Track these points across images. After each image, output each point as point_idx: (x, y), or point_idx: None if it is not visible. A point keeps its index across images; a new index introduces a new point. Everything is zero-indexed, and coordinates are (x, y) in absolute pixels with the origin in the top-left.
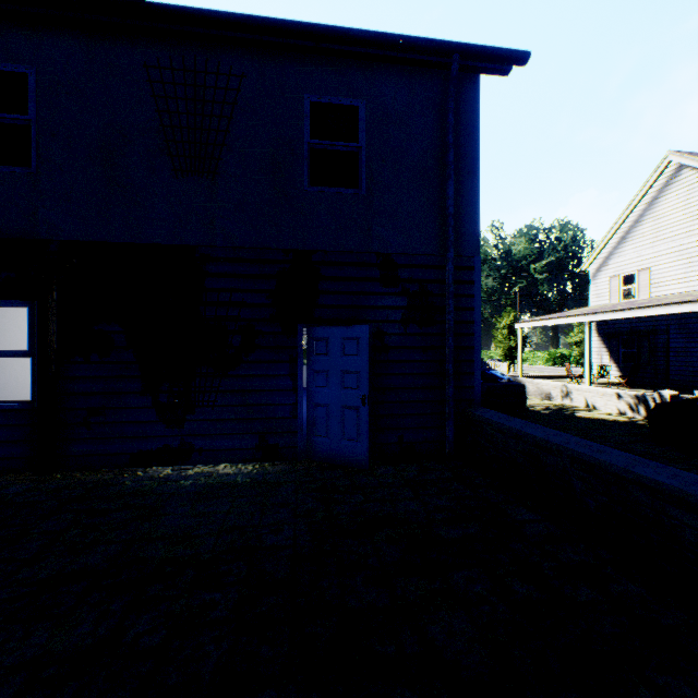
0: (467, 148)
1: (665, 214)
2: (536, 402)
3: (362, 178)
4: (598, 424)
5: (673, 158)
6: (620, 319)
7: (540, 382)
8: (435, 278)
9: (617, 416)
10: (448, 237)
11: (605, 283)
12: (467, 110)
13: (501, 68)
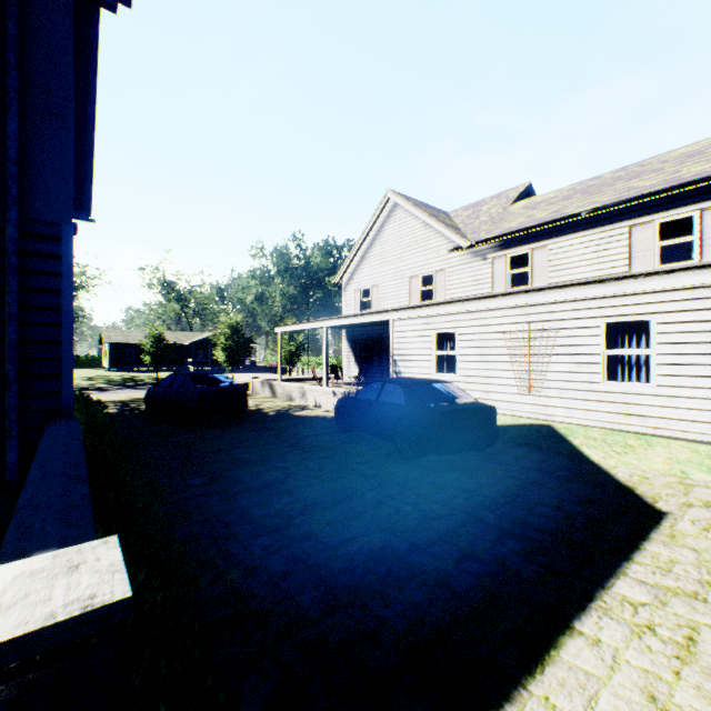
0: (50, 82)
1: (388, 241)
2: (276, 405)
3: None
4: (305, 422)
5: (391, 196)
6: (360, 326)
7: (286, 384)
8: None
9: (332, 412)
10: (9, 189)
11: (352, 295)
12: (50, 32)
13: None
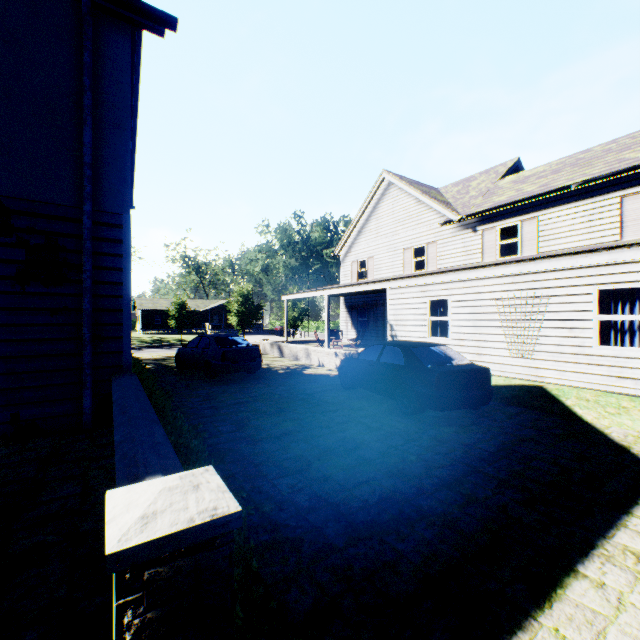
0: (114, 98)
1: (382, 217)
2: (284, 364)
3: None
4: (311, 379)
5: (385, 176)
6: (357, 294)
7: (292, 346)
8: (70, 232)
9: (334, 371)
10: (84, 188)
11: (350, 266)
12: (114, 57)
13: (152, 25)
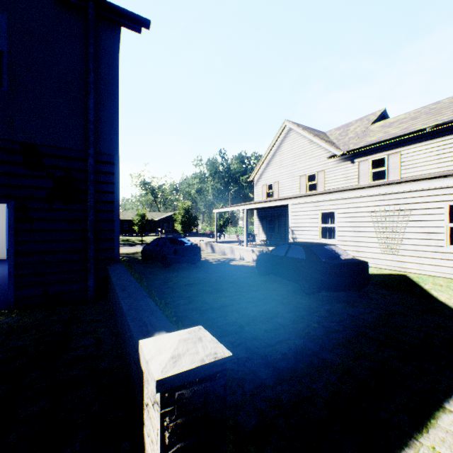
0: (108, 76)
1: (284, 153)
2: (215, 257)
3: (3, 77)
4: (236, 268)
5: (287, 124)
6: (266, 208)
7: (221, 245)
8: (80, 168)
9: (251, 262)
10: (89, 138)
11: (261, 188)
12: (108, 49)
13: (133, 26)
